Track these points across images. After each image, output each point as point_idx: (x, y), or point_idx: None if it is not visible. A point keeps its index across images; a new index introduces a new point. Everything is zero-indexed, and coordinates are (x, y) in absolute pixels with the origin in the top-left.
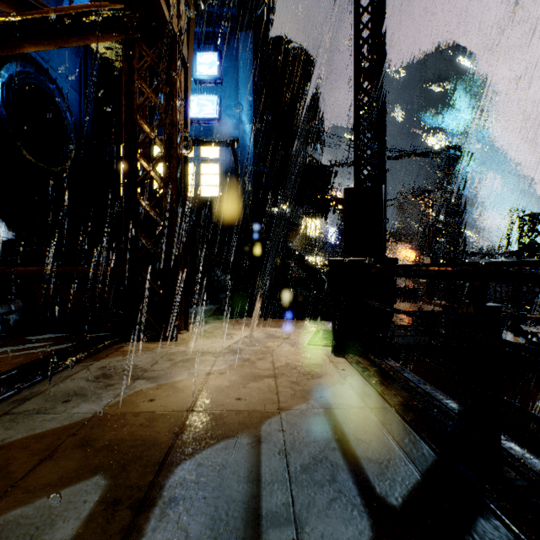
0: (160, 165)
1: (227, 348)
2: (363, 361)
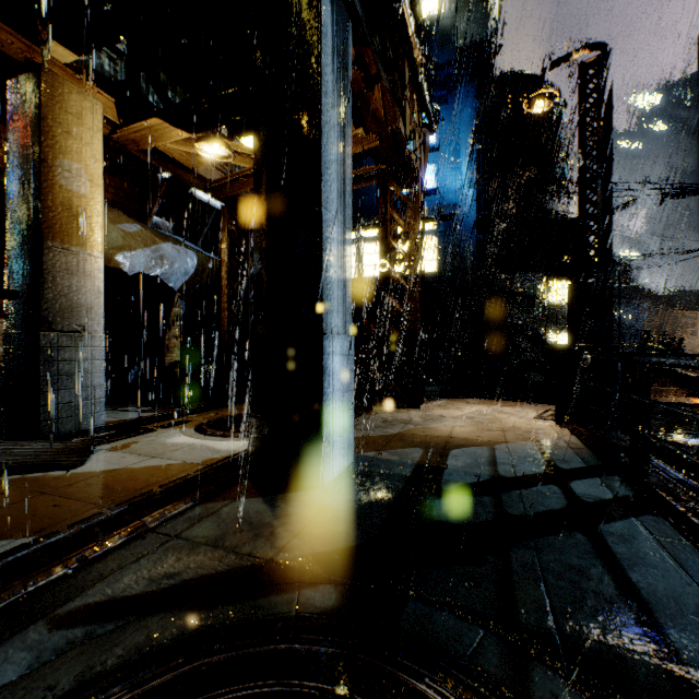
0: (376, 245)
1: (461, 415)
2: (580, 429)
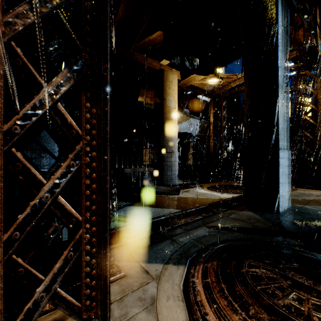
0: None
1: None
2: None
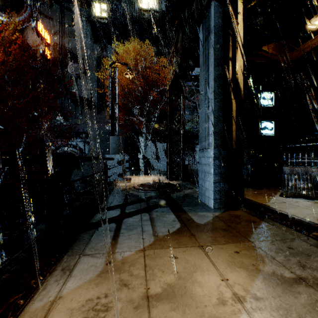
0: None
1: None
2: None
